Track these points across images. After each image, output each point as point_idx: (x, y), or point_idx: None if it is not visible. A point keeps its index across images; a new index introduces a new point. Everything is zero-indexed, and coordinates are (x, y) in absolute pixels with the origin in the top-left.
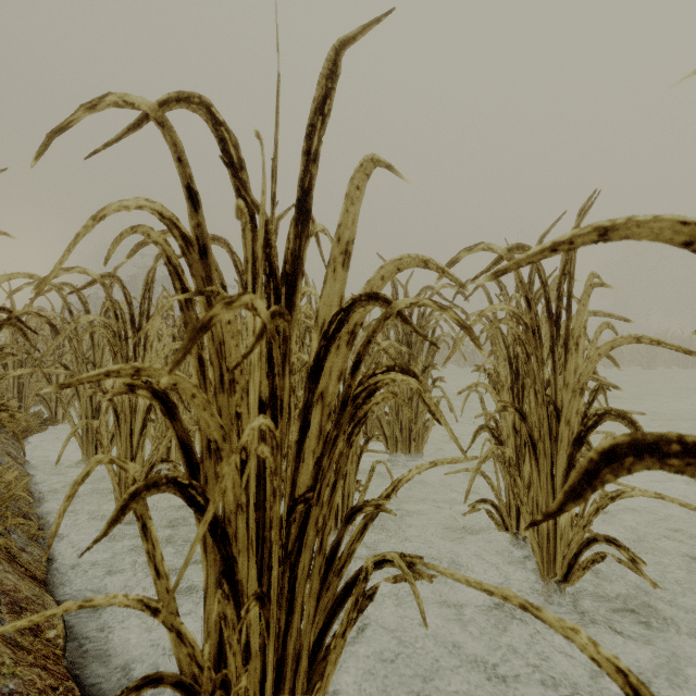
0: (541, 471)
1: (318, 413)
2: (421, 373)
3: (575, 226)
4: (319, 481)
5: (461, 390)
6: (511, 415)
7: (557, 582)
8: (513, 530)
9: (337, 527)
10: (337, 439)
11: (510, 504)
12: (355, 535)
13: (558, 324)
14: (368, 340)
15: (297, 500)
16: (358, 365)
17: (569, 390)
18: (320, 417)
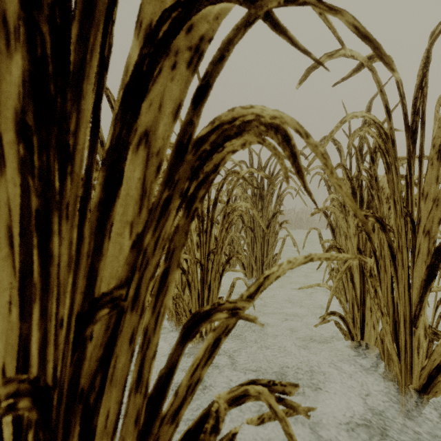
0: (399, 282)
1: (139, 164)
2: (271, 218)
3: (436, 34)
4: (137, 270)
5: (313, 212)
6: (356, 237)
7: (414, 392)
8: (358, 339)
9: (202, 337)
10: (169, 204)
11: (354, 316)
12: (200, 357)
13: (414, 138)
14: (219, 56)
15: (97, 301)
16: (204, 93)
17: (429, 201)
18: (142, 169)
